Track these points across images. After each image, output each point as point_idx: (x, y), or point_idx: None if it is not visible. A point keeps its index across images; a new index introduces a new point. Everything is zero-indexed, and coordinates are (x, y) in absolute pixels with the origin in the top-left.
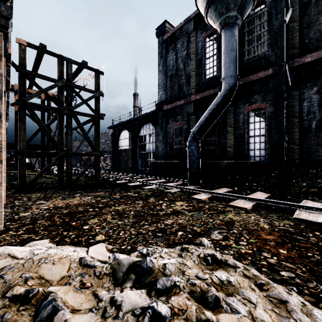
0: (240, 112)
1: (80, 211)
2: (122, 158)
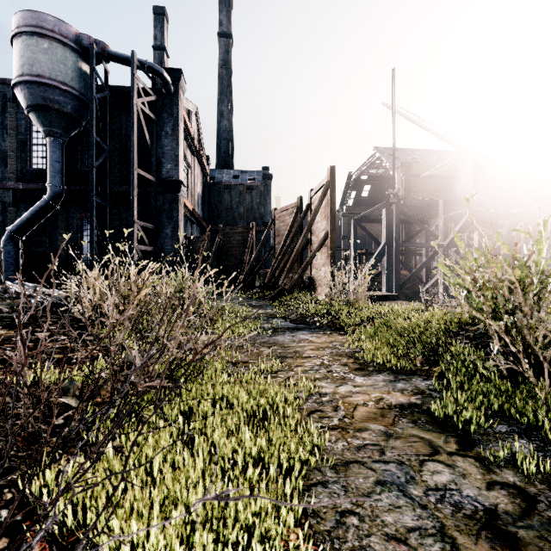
0: (74, 217)
1: None
2: None
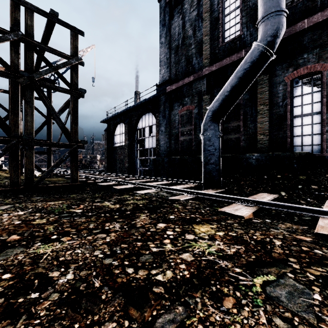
0: (278, 82)
1: None
2: (117, 157)
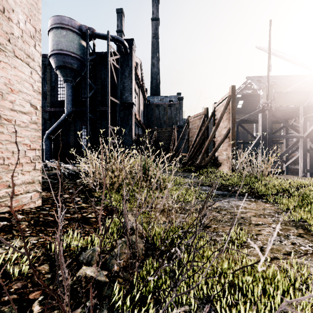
0: (78, 125)
1: None
2: None
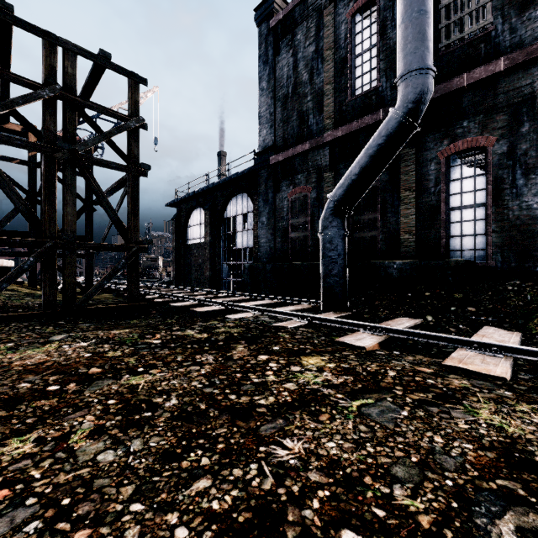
0: (429, 159)
1: (16, 393)
2: (192, 261)
